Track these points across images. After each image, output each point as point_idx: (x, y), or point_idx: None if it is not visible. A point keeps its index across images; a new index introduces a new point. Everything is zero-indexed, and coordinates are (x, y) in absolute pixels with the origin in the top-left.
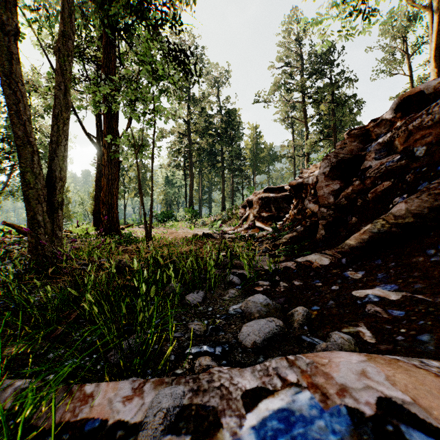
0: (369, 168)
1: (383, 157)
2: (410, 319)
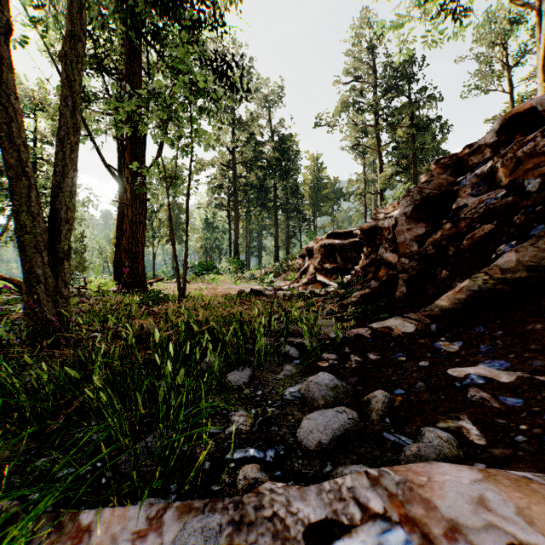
0: (464, 207)
1: (483, 192)
2: (530, 410)
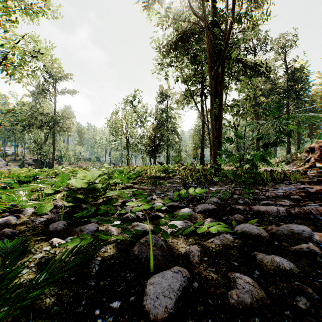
0: None
1: None
2: None
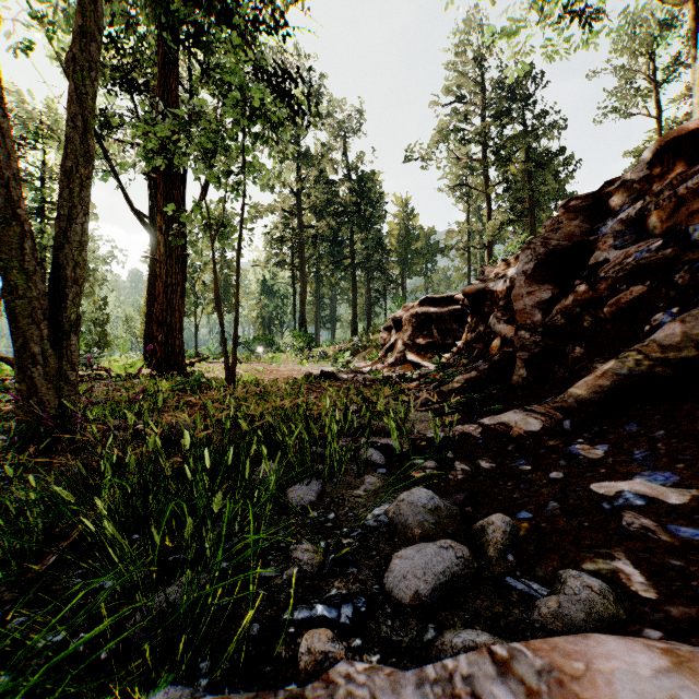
0: (604, 263)
1: (629, 243)
2: None
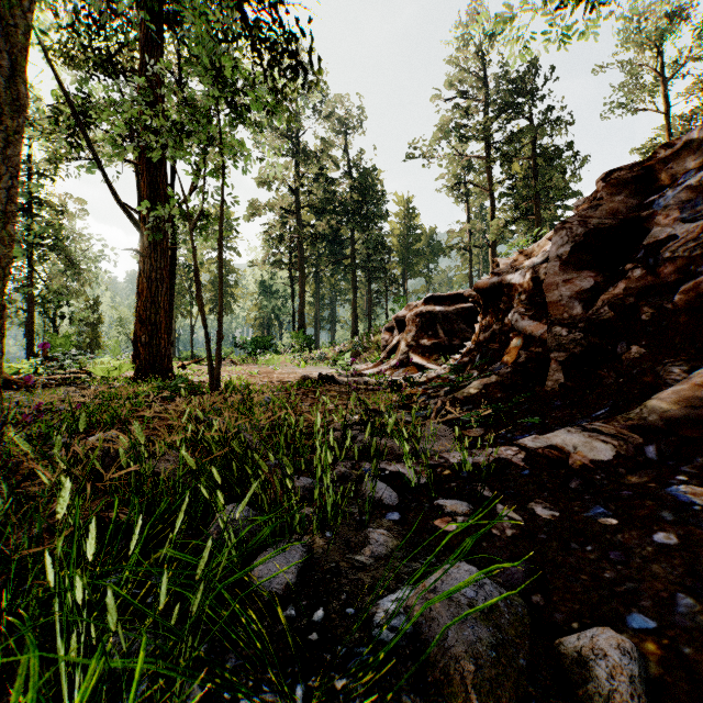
0: (668, 241)
1: (702, 214)
2: None
